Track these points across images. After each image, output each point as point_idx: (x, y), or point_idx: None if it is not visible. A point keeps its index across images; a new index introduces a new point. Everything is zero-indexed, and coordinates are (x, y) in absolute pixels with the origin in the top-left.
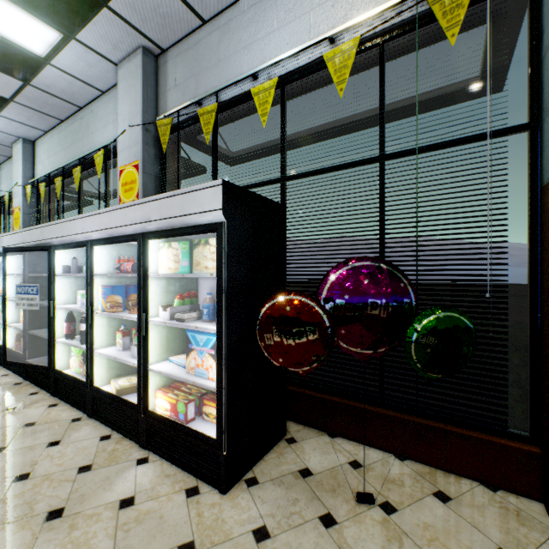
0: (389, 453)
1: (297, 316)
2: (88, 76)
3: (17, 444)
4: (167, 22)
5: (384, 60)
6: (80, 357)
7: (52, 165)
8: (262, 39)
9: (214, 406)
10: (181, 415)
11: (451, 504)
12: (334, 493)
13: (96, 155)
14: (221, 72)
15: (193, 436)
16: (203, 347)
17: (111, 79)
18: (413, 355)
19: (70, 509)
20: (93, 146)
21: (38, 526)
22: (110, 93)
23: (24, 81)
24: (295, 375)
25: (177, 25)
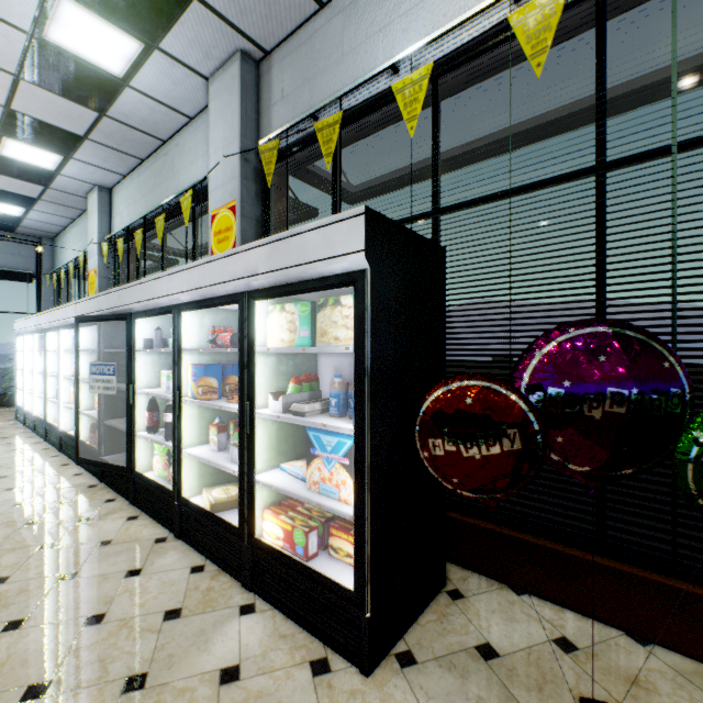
0: (618, 629)
1: (484, 414)
2: (174, 98)
3: (90, 570)
4: (273, 12)
5: (605, 15)
6: (164, 456)
7: (132, 217)
8: (405, 15)
9: (345, 538)
10: (299, 548)
11: None
12: (541, 694)
13: (183, 198)
14: (346, 70)
15: (319, 582)
16: (332, 454)
17: (201, 99)
18: (689, 483)
19: (155, 676)
20: (178, 188)
21: (113, 699)
22: (199, 118)
23: (100, 111)
24: (458, 496)
25: (285, 14)
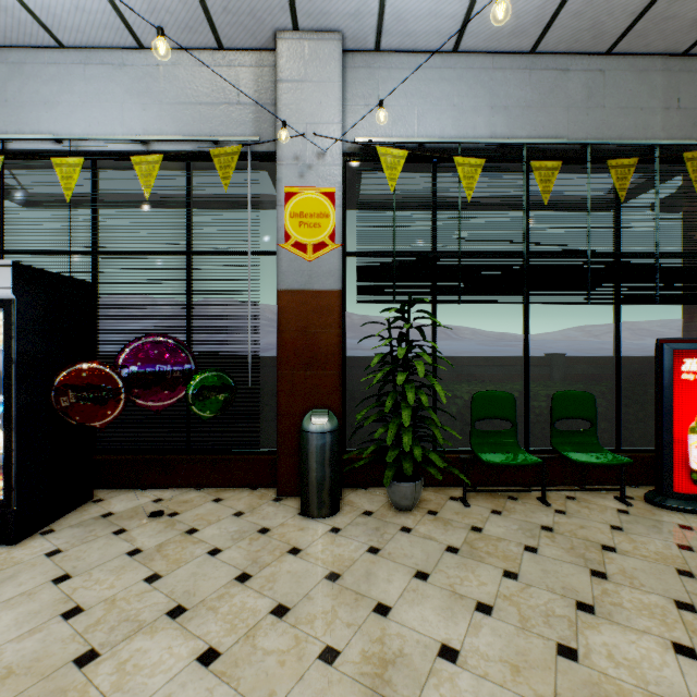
0: (192, 488)
1: (93, 381)
2: None
3: None
4: None
5: (191, 174)
6: None
7: None
8: (68, 104)
9: (0, 478)
10: None
11: (222, 502)
12: (132, 518)
13: None
14: (11, 115)
15: None
16: None
17: None
18: (191, 403)
19: None
20: None
21: None
22: None
23: None
24: (106, 442)
25: None
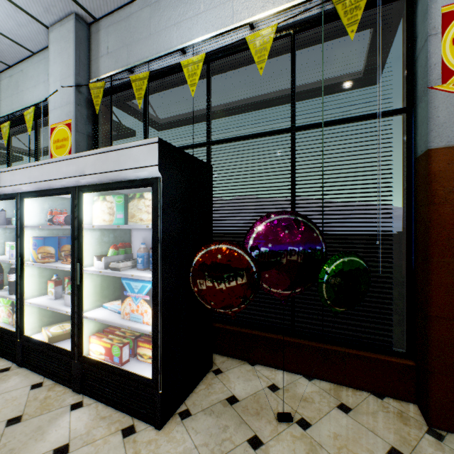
0: (300, 375)
1: (227, 263)
2: (18, 36)
3: None
4: None
5: (295, 48)
6: (8, 307)
7: None
8: (190, 19)
9: (148, 347)
10: (116, 358)
11: (352, 414)
12: (259, 416)
13: (26, 112)
14: (152, 45)
15: (129, 377)
16: (138, 294)
17: (42, 41)
18: (324, 293)
19: None
20: (22, 103)
21: None
22: (41, 54)
23: None
24: (220, 314)
25: None
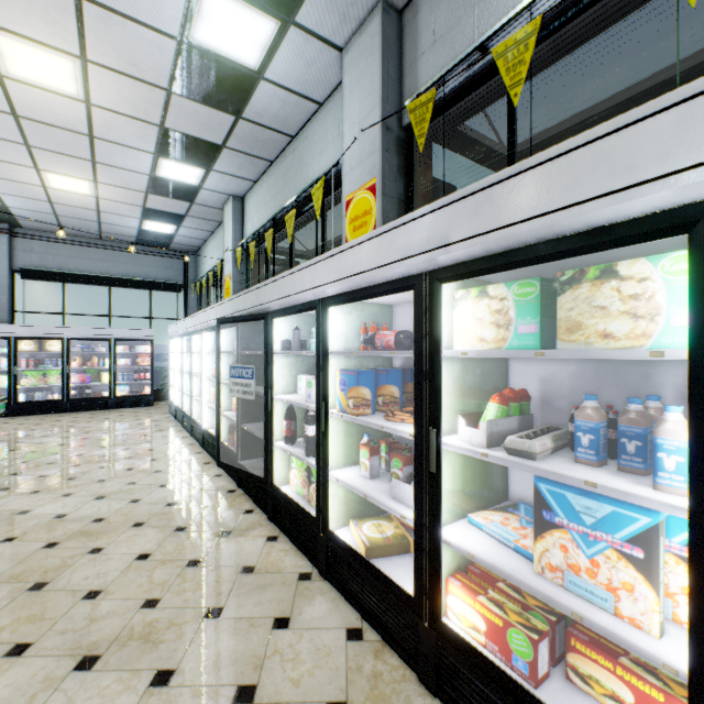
0: None
1: None
2: (305, 84)
3: (235, 608)
4: None
5: None
6: (302, 472)
7: (261, 221)
8: None
9: (606, 666)
10: (518, 661)
11: None
12: None
13: (313, 189)
14: None
15: None
16: (596, 531)
17: (332, 78)
18: None
19: None
20: (307, 182)
21: None
22: (329, 102)
23: (236, 114)
24: None
25: None
